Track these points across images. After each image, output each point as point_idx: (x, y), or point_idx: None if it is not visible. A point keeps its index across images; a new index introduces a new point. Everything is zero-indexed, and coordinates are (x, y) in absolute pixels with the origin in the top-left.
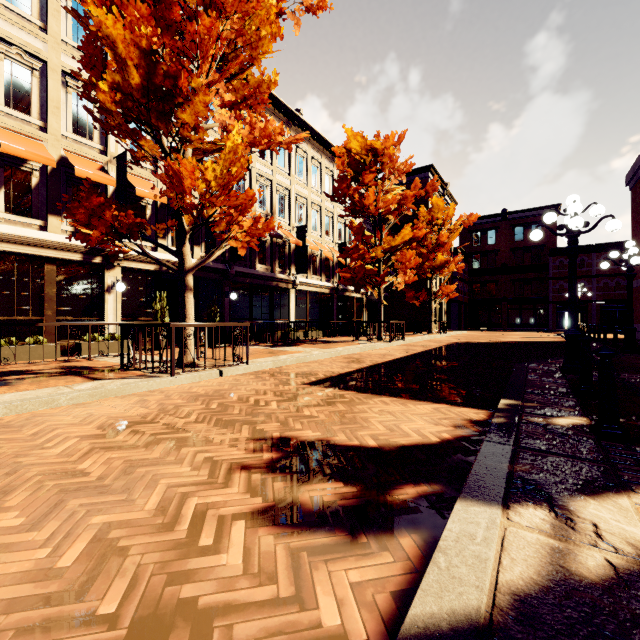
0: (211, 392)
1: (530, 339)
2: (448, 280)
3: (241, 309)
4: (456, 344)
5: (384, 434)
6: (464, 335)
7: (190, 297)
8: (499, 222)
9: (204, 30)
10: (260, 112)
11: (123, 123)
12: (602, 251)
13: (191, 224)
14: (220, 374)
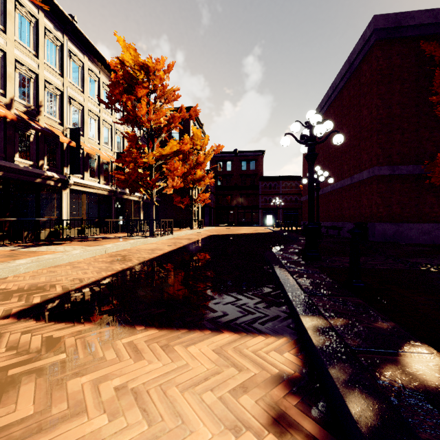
0: None
1: (254, 231)
2: (203, 192)
3: None
4: (211, 236)
5: None
6: (214, 229)
7: None
8: (233, 157)
9: None
10: None
11: None
12: (284, 180)
13: None
14: None
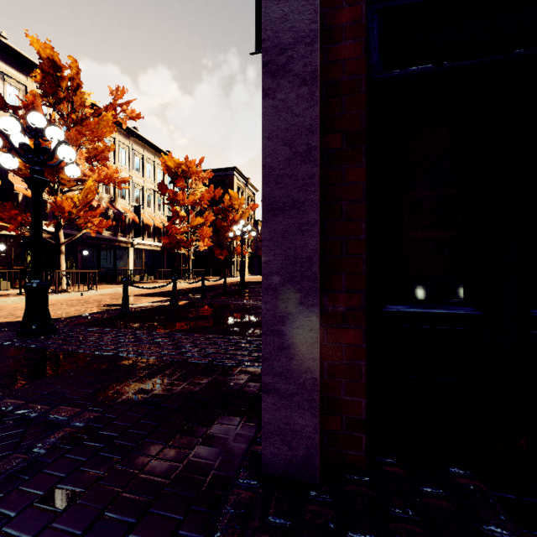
0: (79, 299)
1: None
2: (252, 242)
3: (91, 261)
4: (233, 282)
5: (144, 302)
6: (253, 278)
7: (63, 257)
8: None
9: (74, 134)
10: (104, 164)
11: (27, 174)
12: None
13: (64, 221)
14: (81, 295)
